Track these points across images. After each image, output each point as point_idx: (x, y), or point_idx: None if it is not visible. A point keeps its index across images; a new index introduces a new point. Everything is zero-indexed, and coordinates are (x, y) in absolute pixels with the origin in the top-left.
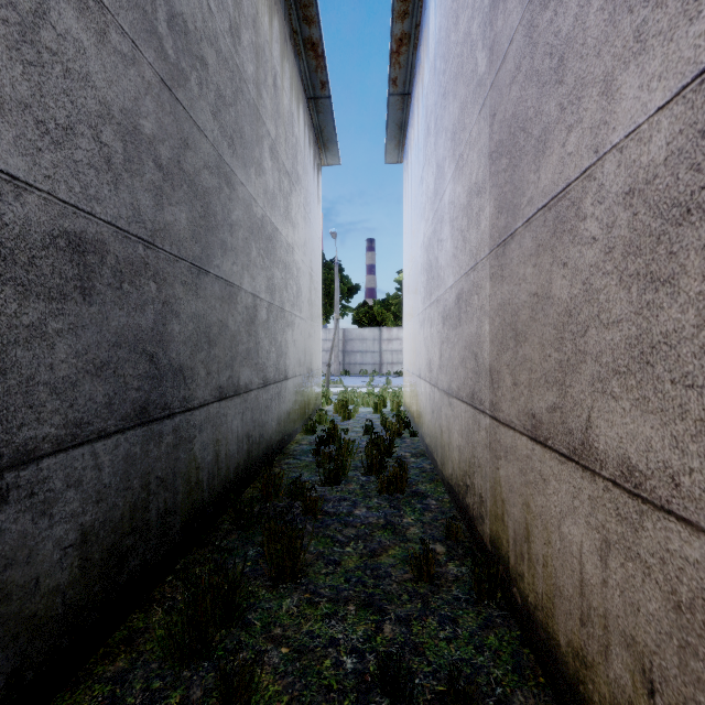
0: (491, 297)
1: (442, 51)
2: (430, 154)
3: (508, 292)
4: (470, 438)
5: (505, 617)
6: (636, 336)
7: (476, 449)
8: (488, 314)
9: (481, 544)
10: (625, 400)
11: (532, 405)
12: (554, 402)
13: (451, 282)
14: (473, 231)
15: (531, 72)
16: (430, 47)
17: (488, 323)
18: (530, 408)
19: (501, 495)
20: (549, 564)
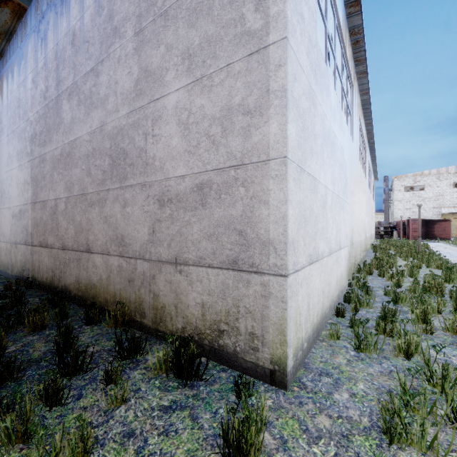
0: (32, 215)
1: (12, 113)
2: (4, 143)
3: (36, 215)
4: (25, 255)
5: (34, 289)
6: (52, 227)
7: (27, 257)
8: (31, 219)
9: (28, 275)
10: (51, 235)
11: (40, 240)
12: (44, 238)
13: (17, 204)
14: (26, 193)
15: (40, 171)
16: (4, 97)
17: (31, 221)
18: (40, 240)
19: (34, 263)
20: (43, 269)
